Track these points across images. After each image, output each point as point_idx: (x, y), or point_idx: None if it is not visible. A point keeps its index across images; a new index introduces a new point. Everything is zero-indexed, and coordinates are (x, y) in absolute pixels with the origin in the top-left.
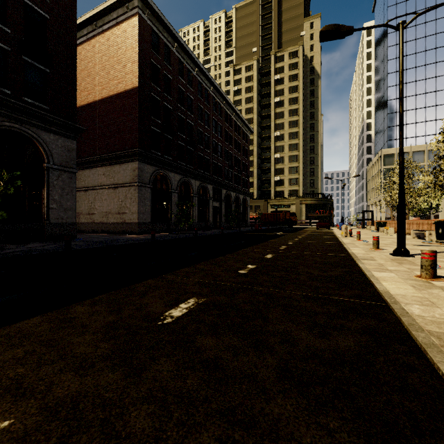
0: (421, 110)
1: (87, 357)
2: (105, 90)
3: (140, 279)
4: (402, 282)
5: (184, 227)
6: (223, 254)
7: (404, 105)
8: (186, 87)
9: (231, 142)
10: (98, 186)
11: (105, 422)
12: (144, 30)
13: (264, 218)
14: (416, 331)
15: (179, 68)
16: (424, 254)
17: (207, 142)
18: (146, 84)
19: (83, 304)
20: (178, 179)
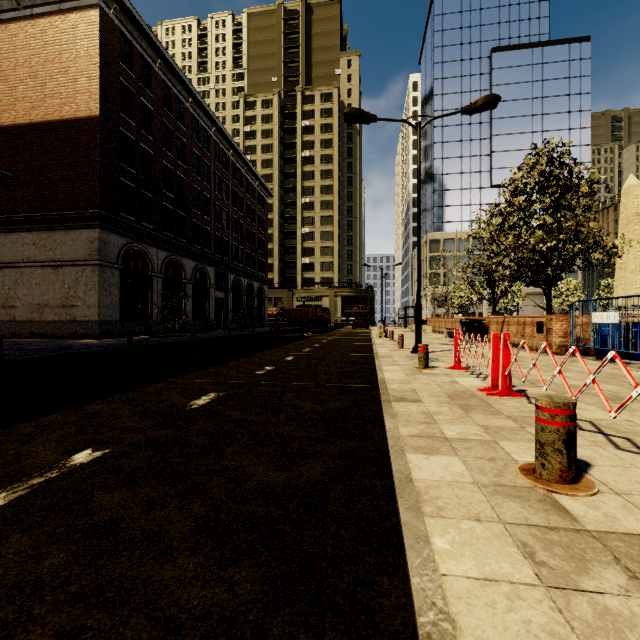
0: (466, 191)
1: (138, 427)
2: (38, 111)
3: (145, 384)
4: (400, 372)
5: (171, 328)
6: (236, 359)
7: (450, 183)
8: (176, 123)
9: (242, 208)
10: (22, 263)
11: (177, 443)
12: (109, 33)
13: (288, 314)
14: (384, 395)
15: (164, 94)
16: (420, 348)
17: (207, 206)
18: (112, 114)
19: (96, 404)
20: (163, 257)
